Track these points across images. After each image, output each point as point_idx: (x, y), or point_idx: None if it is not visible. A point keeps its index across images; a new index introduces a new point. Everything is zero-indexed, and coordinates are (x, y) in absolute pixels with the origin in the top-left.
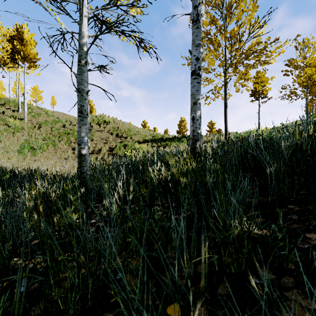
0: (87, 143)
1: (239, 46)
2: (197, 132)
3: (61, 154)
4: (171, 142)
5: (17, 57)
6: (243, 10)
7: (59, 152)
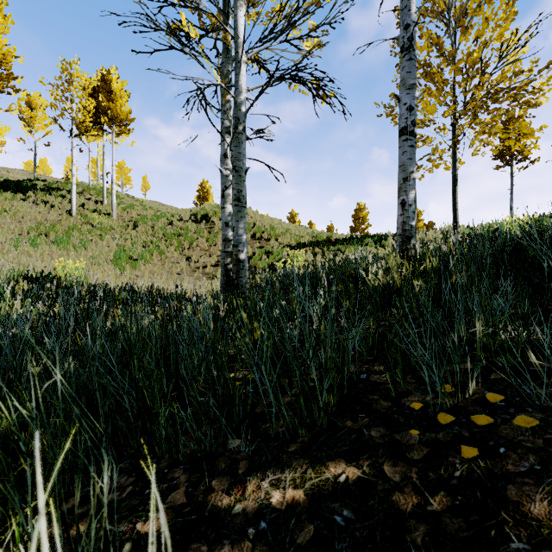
0: (246, 245)
1: (481, 81)
2: (409, 225)
3: (171, 267)
4: (345, 247)
5: (103, 120)
6: (487, 19)
7: (167, 264)
